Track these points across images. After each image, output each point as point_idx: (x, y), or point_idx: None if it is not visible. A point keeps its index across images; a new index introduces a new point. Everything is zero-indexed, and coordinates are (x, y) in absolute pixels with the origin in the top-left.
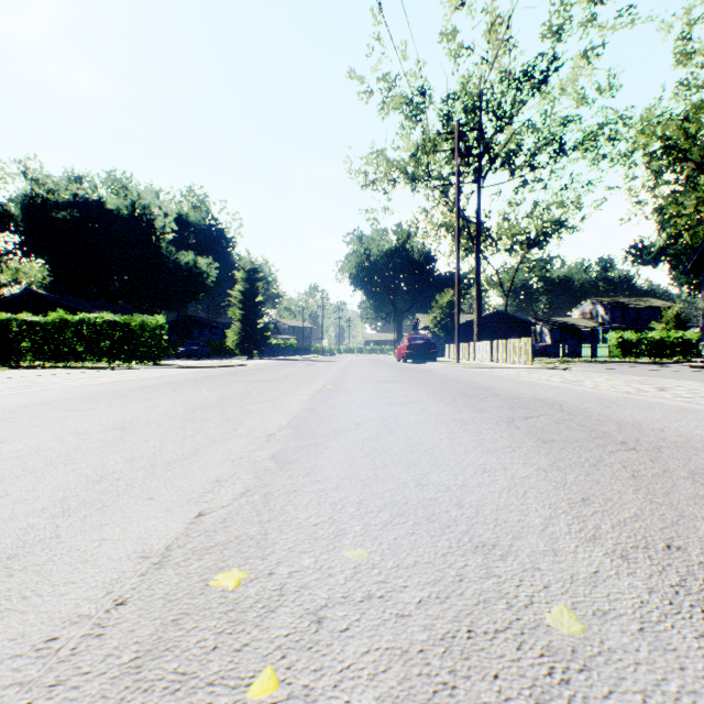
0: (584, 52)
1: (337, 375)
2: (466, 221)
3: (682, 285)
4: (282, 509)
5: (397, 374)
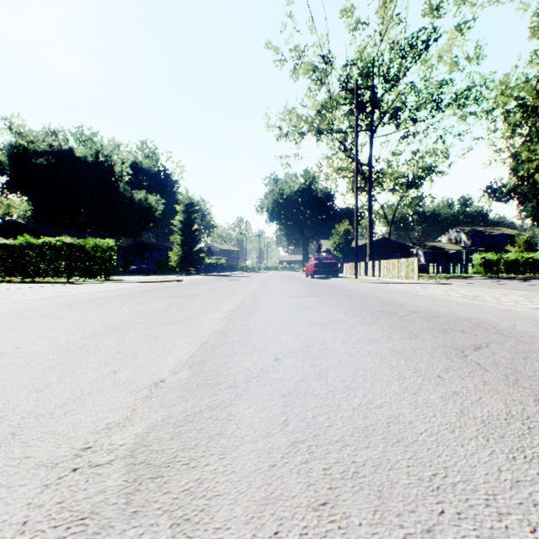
0: (458, 25)
1: (256, 290)
2: (361, 165)
3: (527, 217)
4: None
5: (309, 289)
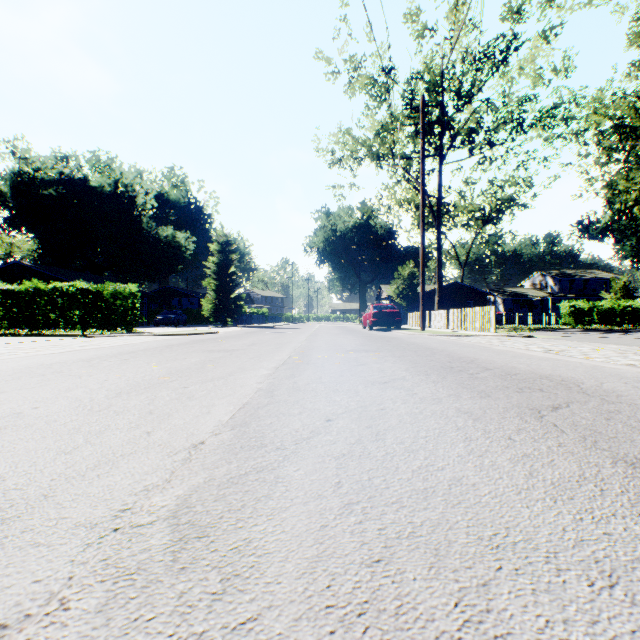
0: (543, 32)
1: (304, 344)
2: (428, 196)
3: (626, 258)
4: None
5: (366, 342)
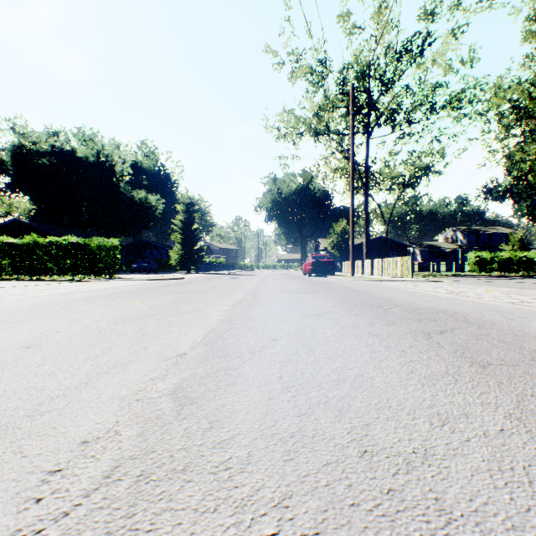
0: (452, 30)
1: (255, 287)
2: (358, 165)
3: (523, 216)
4: (151, 528)
5: (305, 286)
